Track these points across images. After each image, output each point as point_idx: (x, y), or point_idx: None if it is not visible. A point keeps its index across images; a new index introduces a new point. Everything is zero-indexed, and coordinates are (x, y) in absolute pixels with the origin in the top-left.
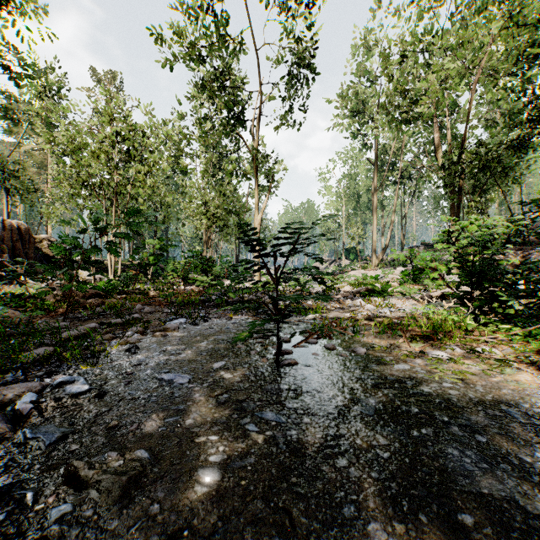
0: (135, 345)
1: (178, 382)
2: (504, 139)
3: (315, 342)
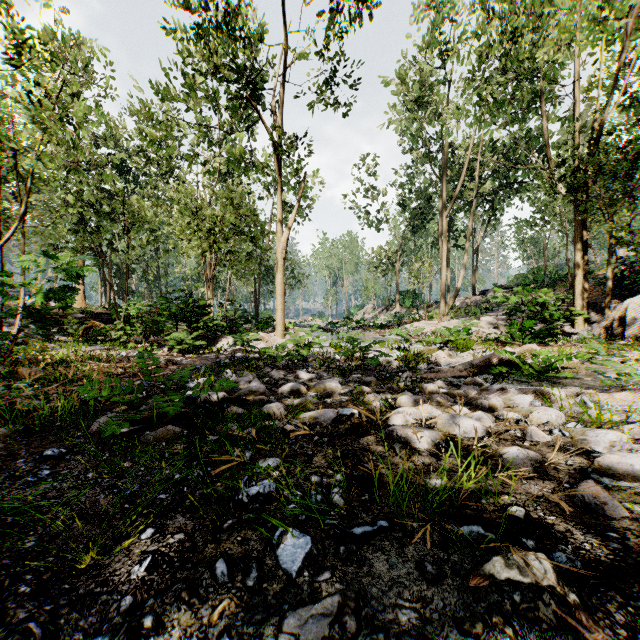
0: None
1: None
2: None
3: None
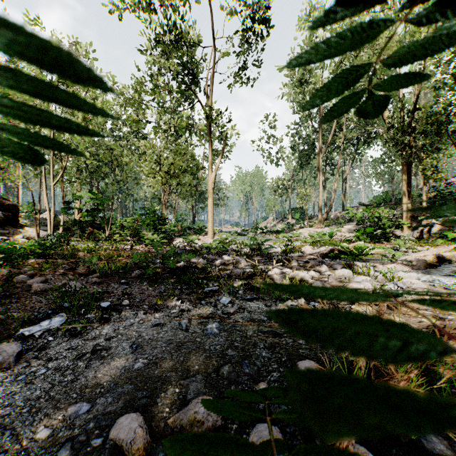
0: None
1: None
2: None
3: None
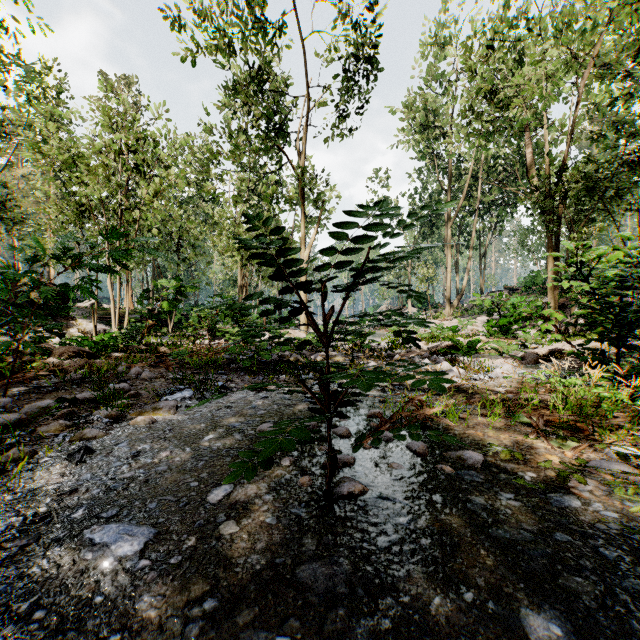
0: (84, 446)
1: (119, 553)
2: (619, 152)
3: (391, 438)
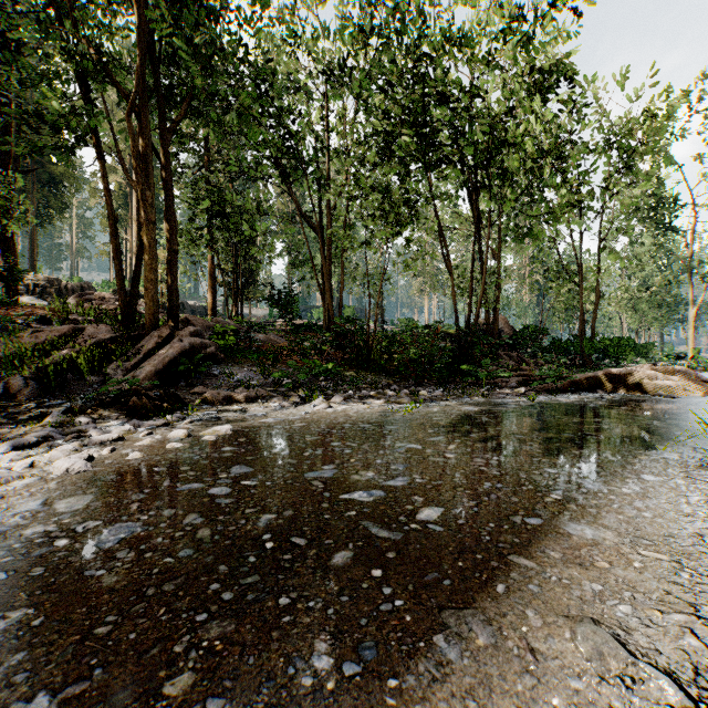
0: None
1: None
2: None
3: None
